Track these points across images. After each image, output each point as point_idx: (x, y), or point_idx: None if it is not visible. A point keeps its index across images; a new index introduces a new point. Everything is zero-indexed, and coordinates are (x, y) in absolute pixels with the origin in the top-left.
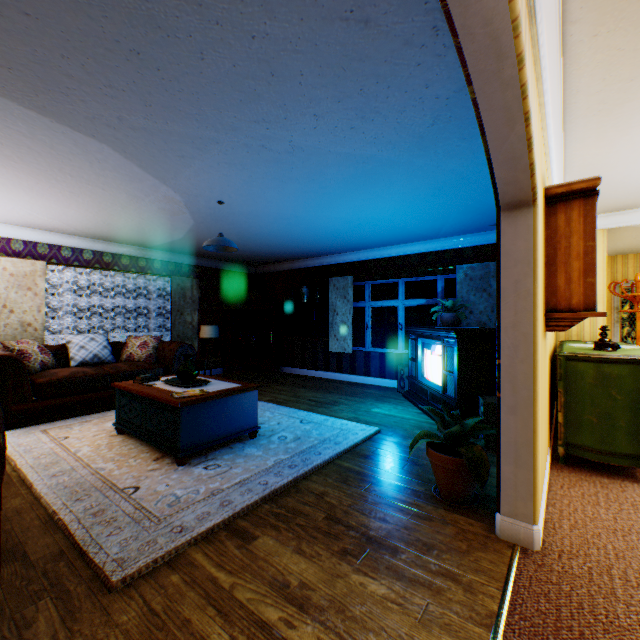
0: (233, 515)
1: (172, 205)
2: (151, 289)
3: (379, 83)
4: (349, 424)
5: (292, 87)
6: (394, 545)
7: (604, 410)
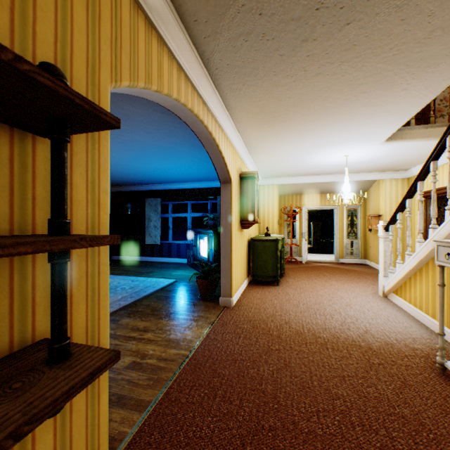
0: None
1: None
2: None
3: (175, 128)
4: (160, 279)
5: (137, 123)
6: (181, 313)
7: (265, 260)
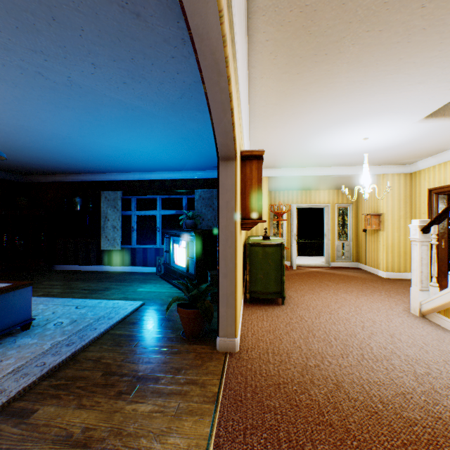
0: (8, 401)
1: None
2: None
3: (146, 59)
4: (120, 302)
5: (73, 36)
6: (157, 376)
7: (266, 271)
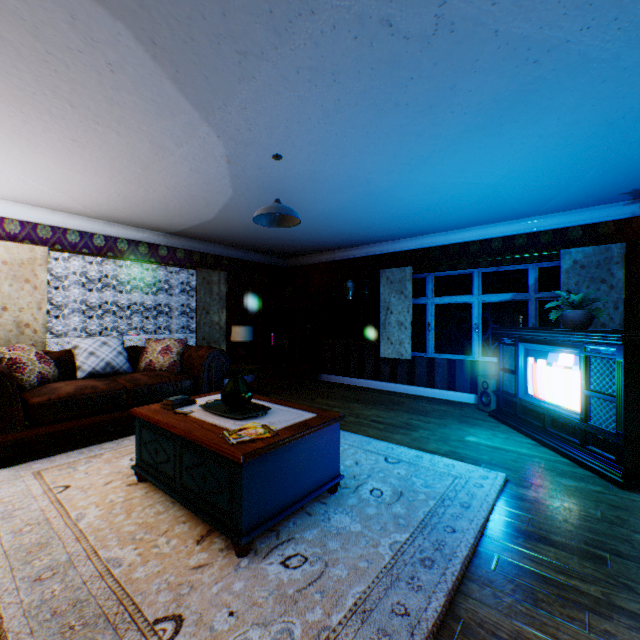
0: None
1: (209, 163)
2: (173, 283)
3: None
4: (456, 465)
5: None
6: None
7: None
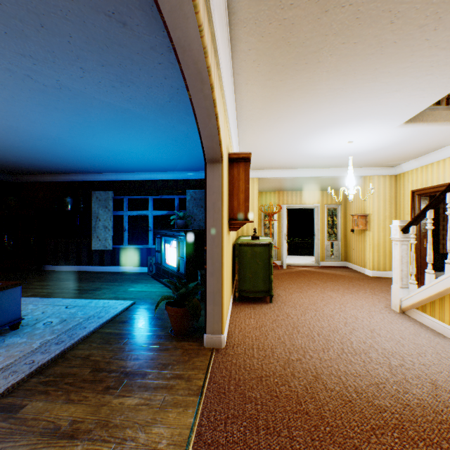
0: None
1: None
2: None
3: (134, 65)
4: (111, 302)
5: (62, 42)
6: (144, 372)
7: (255, 270)
